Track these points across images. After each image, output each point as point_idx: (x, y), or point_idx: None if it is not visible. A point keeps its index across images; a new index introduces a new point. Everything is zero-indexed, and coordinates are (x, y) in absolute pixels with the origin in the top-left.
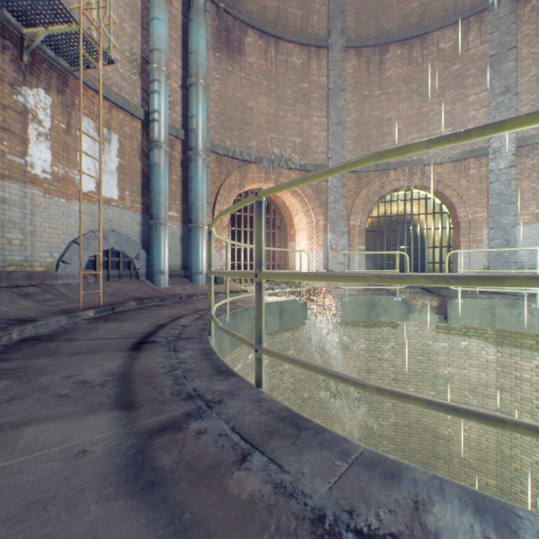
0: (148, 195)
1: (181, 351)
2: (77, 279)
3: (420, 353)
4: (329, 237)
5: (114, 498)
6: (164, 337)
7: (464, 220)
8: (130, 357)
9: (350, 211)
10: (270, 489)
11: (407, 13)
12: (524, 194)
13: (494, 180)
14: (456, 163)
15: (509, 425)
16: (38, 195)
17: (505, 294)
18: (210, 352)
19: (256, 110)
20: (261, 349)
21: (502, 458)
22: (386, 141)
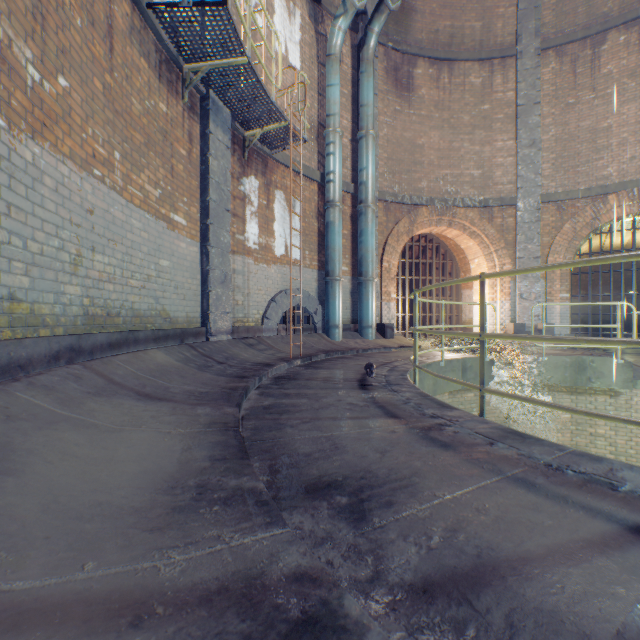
0: (323, 253)
1: (401, 392)
2: (275, 332)
3: None
4: (518, 284)
5: (429, 446)
6: (376, 382)
7: None
8: (366, 393)
9: (547, 251)
10: (515, 454)
11: None
12: None
13: None
14: None
15: None
16: (251, 264)
17: None
18: (425, 394)
19: (426, 147)
20: (484, 389)
21: None
22: (602, 158)
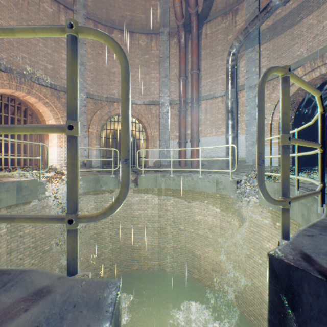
0: None
1: None
2: None
3: (126, 205)
4: None
5: None
6: None
7: (150, 135)
8: None
9: (90, 123)
10: None
11: (124, 16)
12: (172, 126)
13: (162, 117)
14: (147, 106)
15: (17, 219)
16: None
17: (164, 171)
18: None
19: None
20: None
21: (160, 249)
22: (113, 85)
